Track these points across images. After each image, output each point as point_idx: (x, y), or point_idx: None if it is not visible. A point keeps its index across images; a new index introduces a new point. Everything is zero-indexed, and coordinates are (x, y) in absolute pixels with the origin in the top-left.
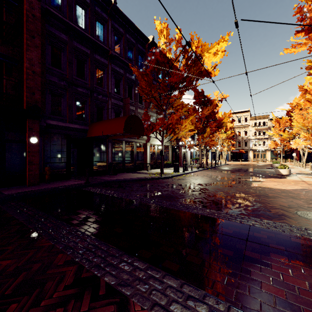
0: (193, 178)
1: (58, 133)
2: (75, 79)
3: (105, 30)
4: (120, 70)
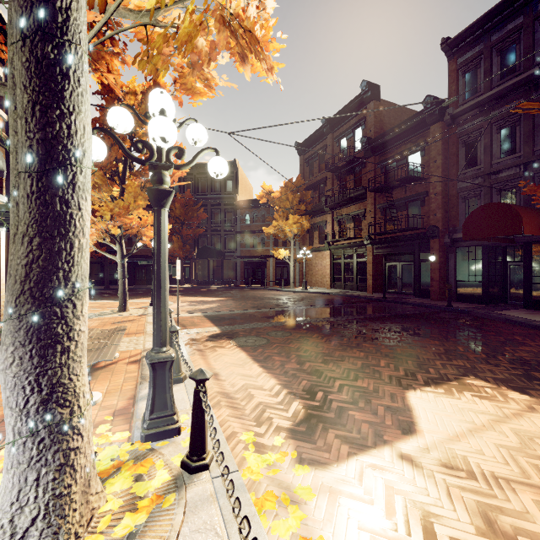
0: None
1: (469, 246)
2: (497, 164)
3: None
4: None
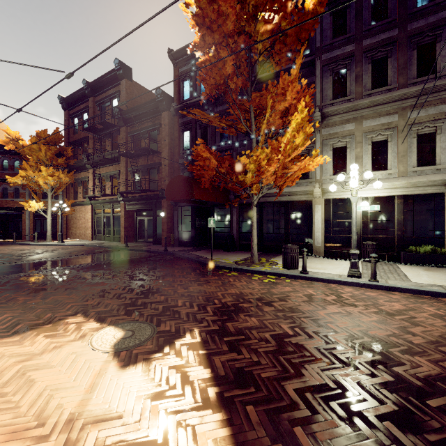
0: (216, 280)
1: (185, 206)
2: None
3: None
4: None
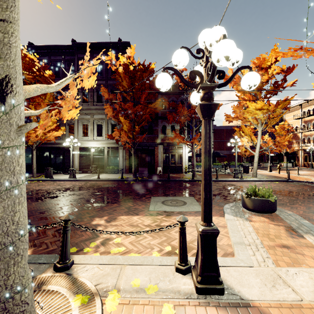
0: None
1: None
2: None
3: None
4: None
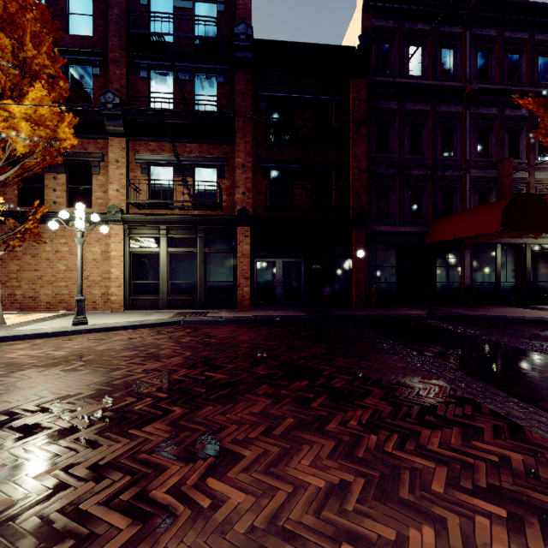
0: None
1: (385, 242)
2: (407, 159)
3: (456, 55)
4: (488, 111)
